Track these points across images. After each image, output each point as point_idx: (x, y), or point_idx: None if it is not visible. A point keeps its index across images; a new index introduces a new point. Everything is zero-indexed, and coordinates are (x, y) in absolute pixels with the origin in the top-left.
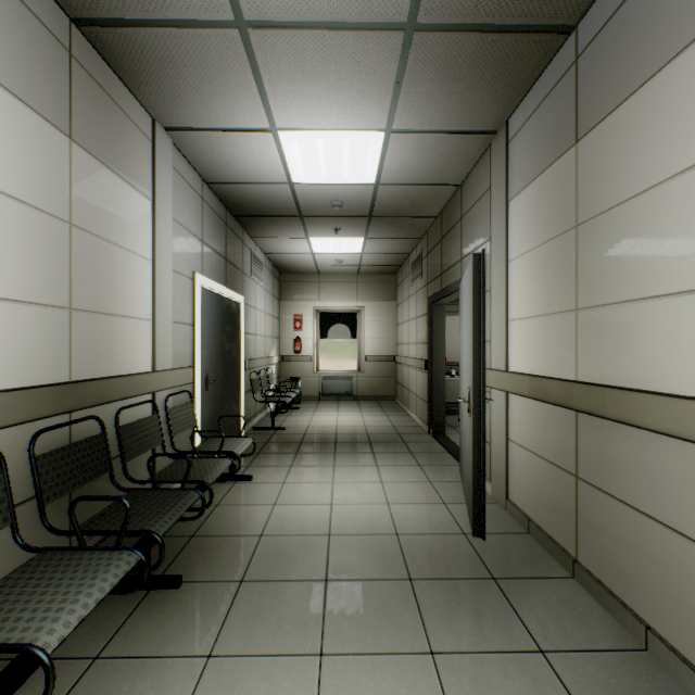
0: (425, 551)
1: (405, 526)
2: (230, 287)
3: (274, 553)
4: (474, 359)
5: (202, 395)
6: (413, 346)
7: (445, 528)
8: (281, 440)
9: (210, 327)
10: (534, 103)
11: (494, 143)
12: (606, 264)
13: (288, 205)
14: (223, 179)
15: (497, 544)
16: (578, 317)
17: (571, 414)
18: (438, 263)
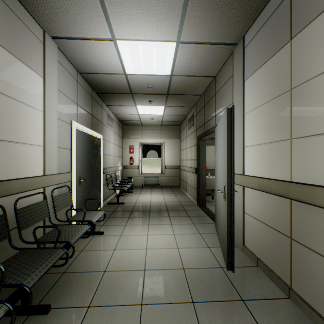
0: (200, 280)
1: (188, 263)
2: (94, 130)
3: (111, 284)
4: (227, 168)
5: (77, 187)
6: (189, 161)
7: (211, 264)
8: (121, 210)
9: (82, 151)
10: (261, 23)
11: (235, 50)
12: (314, 110)
13: (124, 87)
14: (88, 71)
15: (241, 274)
16: (292, 143)
17: (287, 201)
18: (202, 118)
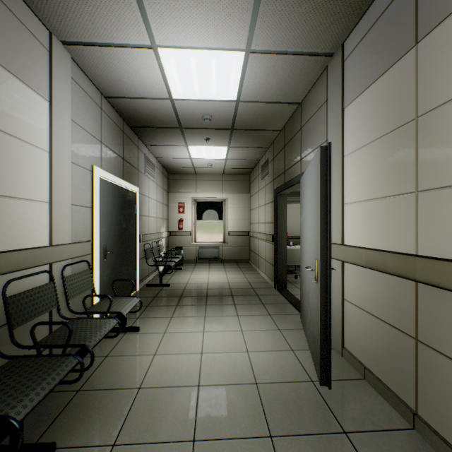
0: (281, 401)
1: (262, 374)
2: (127, 180)
3: (148, 408)
4: (321, 235)
5: (101, 263)
6: (262, 225)
7: (296, 375)
8: (166, 294)
9: (108, 210)
10: (370, 22)
11: (331, 64)
12: None
13: (170, 118)
14: (117, 94)
15: (341, 392)
16: (418, 198)
17: (410, 283)
18: (281, 164)
